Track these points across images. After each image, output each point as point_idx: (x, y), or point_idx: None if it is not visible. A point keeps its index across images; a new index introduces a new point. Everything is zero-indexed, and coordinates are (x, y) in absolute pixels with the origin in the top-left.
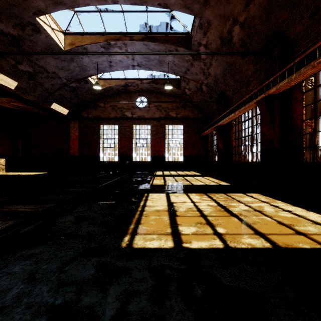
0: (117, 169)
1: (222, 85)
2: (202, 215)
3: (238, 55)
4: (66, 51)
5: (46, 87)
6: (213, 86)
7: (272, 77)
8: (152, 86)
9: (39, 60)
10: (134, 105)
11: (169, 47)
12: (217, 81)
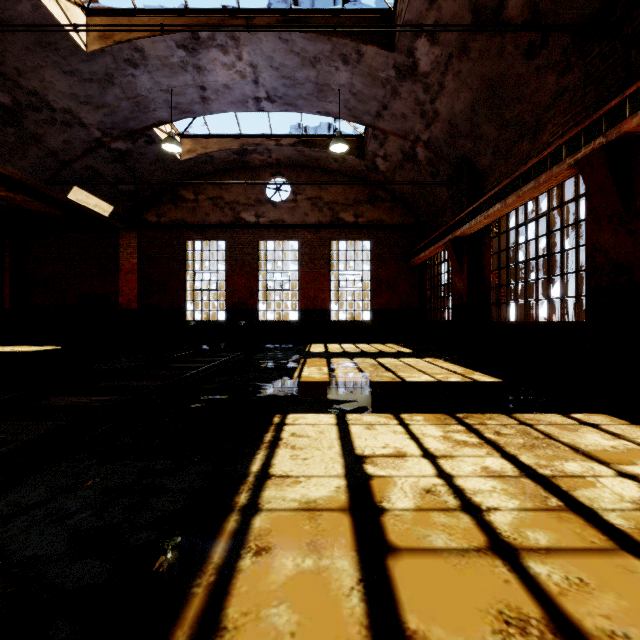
0: (223, 339)
1: (466, 140)
2: (495, 543)
3: (516, 54)
4: (93, 54)
5: (53, 147)
6: (443, 146)
7: (634, 85)
8: (302, 153)
9: (25, 76)
10: (261, 196)
11: (341, 45)
12: (454, 130)
